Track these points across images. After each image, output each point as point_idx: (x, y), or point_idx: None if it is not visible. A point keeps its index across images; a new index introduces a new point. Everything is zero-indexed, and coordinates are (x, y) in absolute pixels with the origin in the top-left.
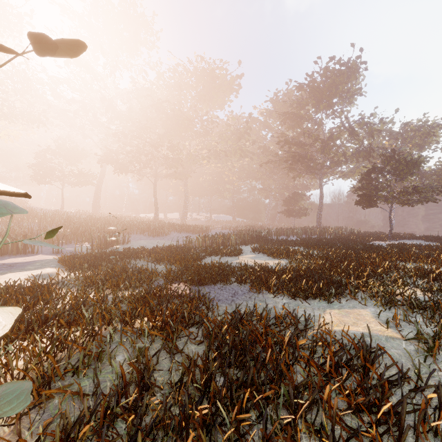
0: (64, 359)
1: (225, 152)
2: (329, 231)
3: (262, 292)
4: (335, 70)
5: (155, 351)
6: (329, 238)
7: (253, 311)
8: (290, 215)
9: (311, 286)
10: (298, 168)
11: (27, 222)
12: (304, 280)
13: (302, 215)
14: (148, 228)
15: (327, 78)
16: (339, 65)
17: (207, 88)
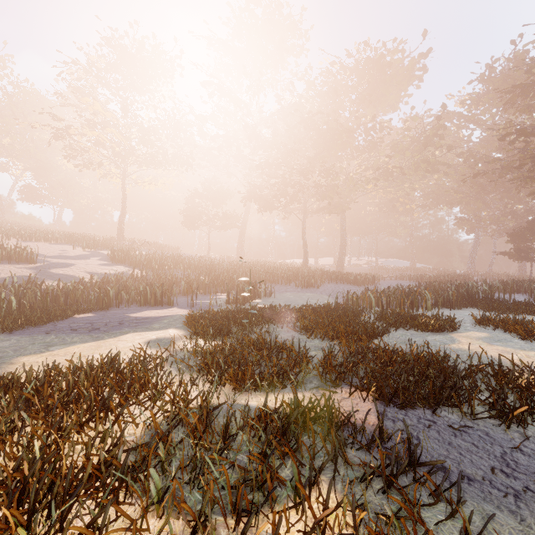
0: None
1: (401, 168)
2: None
3: None
4: None
5: None
6: None
7: None
8: (523, 258)
9: None
10: None
11: (175, 268)
12: None
13: None
14: (296, 278)
15: None
16: None
17: (373, 84)
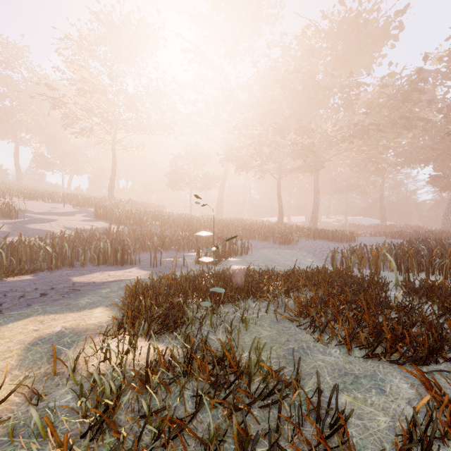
0: None
1: (378, 125)
2: None
3: None
4: None
5: None
6: None
7: None
8: None
9: None
10: None
11: (154, 224)
12: None
13: None
14: (273, 233)
15: None
16: None
17: (348, 45)
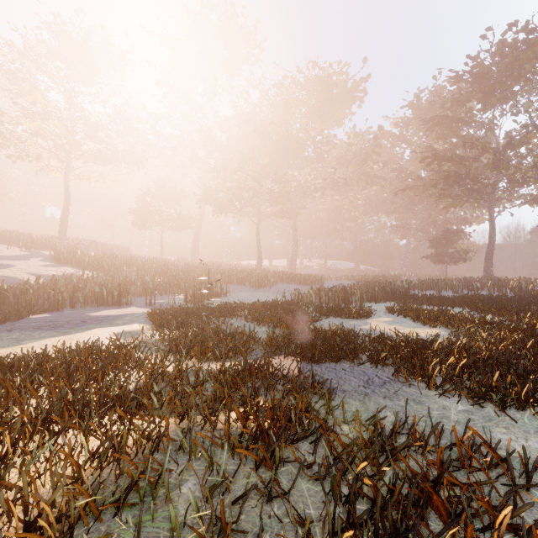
0: (114, 474)
1: (345, 180)
2: (509, 284)
3: (414, 384)
4: (517, 41)
5: (242, 482)
6: (512, 296)
7: (404, 420)
8: (440, 261)
9: (510, 383)
10: (451, 195)
11: (127, 270)
12: (498, 372)
13: (460, 260)
14: (250, 278)
15: (502, 57)
16: (525, 33)
17: (321, 100)
